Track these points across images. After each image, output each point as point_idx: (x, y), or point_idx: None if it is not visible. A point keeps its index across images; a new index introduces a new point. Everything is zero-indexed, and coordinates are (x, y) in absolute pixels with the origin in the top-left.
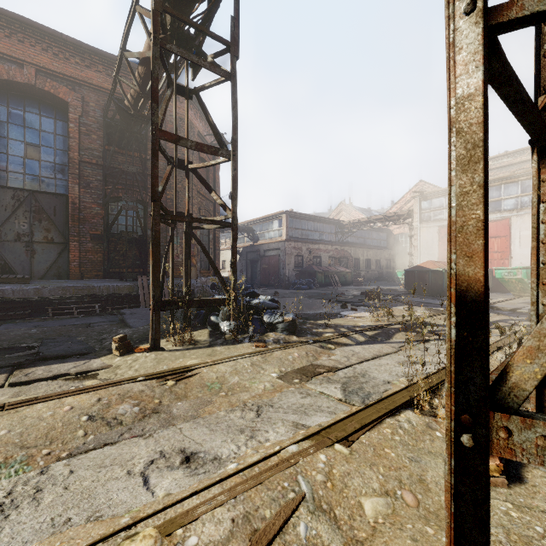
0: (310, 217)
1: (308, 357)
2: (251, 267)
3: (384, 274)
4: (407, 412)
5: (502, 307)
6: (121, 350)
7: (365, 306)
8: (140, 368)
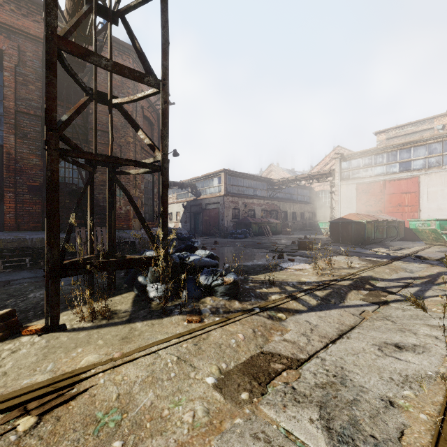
0: (246, 175)
1: (256, 337)
2: (194, 219)
3: (307, 224)
4: None
5: (429, 257)
6: (1, 333)
7: (300, 256)
8: (12, 368)
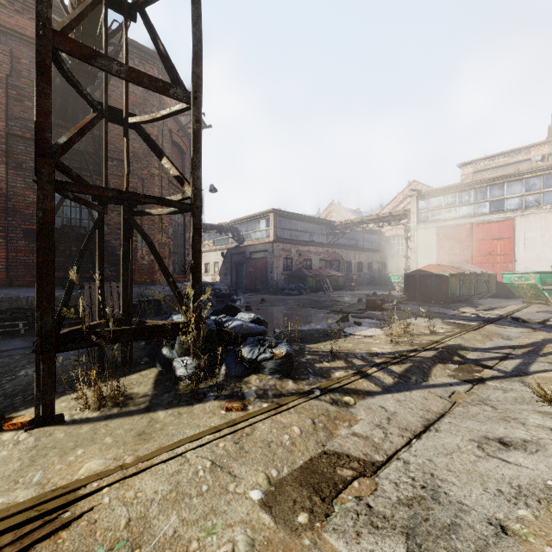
0: (300, 216)
1: (316, 431)
2: (236, 270)
3: (376, 278)
4: None
5: (529, 319)
6: None
7: (369, 318)
8: None
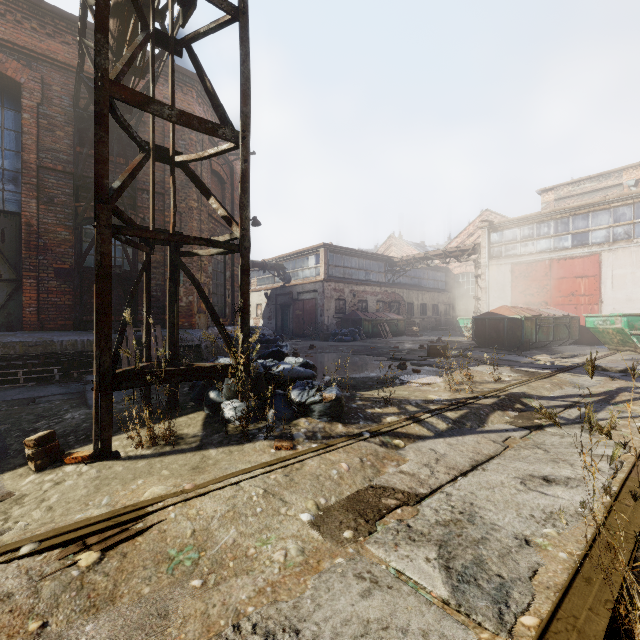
0: (355, 252)
1: (364, 468)
2: (281, 313)
3: (442, 322)
4: None
5: (610, 367)
6: (39, 460)
7: (430, 366)
8: (58, 502)
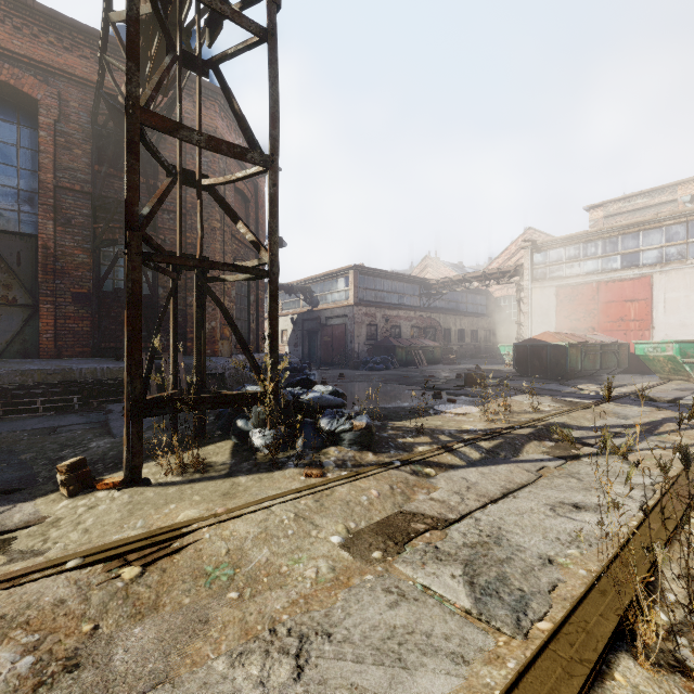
0: (387, 273)
1: (394, 495)
2: (308, 340)
3: (482, 349)
4: (623, 663)
5: (658, 397)
6: (71, 486)
7: (466, 396)
8: (94, 524)
